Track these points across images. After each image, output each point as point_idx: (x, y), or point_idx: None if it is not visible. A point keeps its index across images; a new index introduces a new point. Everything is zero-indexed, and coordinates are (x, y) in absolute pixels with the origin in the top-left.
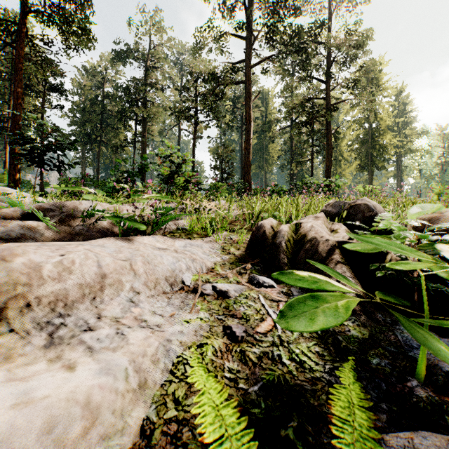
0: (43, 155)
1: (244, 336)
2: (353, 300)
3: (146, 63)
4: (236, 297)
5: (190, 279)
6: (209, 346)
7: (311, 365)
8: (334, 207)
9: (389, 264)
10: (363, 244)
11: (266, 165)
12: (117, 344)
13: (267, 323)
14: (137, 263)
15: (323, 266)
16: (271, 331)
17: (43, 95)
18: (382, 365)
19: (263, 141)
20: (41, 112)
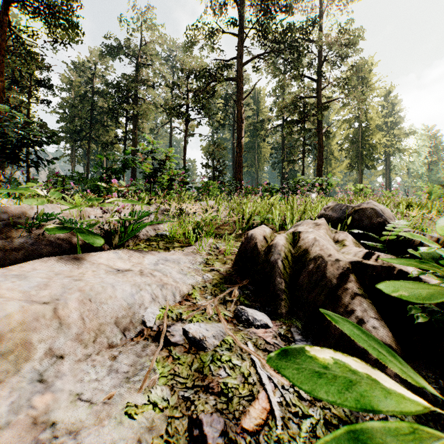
0: (20, 151)
1: None
2: None
3: (137, 59)
4: (216, 348)
5: (154, 317)
6: None
7: None
8: (335, 211)
9: None
10: (408, 284)
11: (258, 164)
12: None
13: (259, 404)
14: (68, 304)
15: (349, 324)
16: (266, 424)
17: (30, 90)
18: None
19: (255, 139)
20: (27, 108)
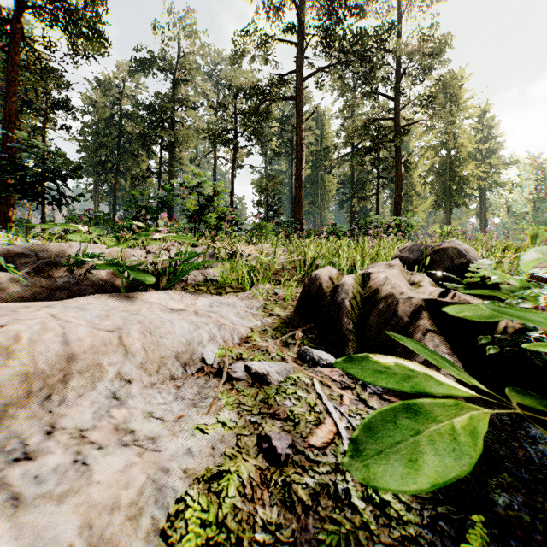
0: (39, 186)
1: (290, 454)
2: (479, 413)
3: (174, 75)
4: (280, 384)
5: (214, 355)
6: (232, 476)
7: (399, 511)
8: (412, 251)
9: (528, 344)
10: (474, 307)
11: (322, 201)
12: (70, 485)
13: (326, 428)
14: (131, 334)
15: (413, 342)
16: (333, 443)
17: (46, 113)
18: (514, 507)
19: (318, 171)
20: (42, 134)
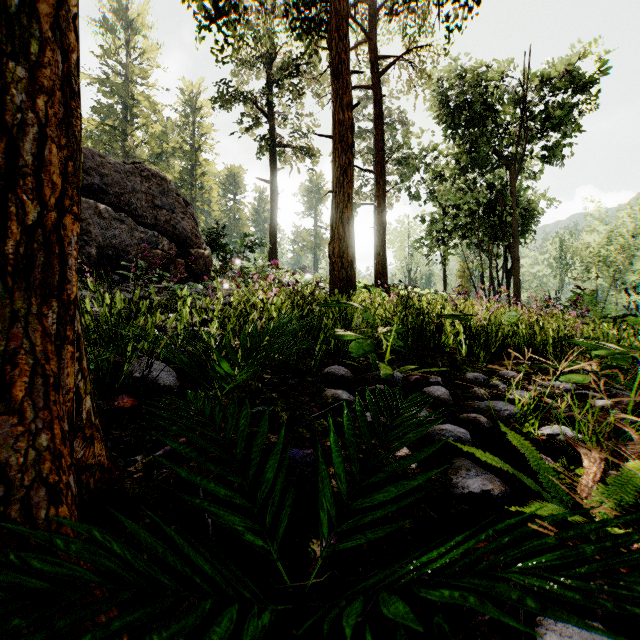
0: None
1: None
2: None
3: None
4: None
5: None
6: None
7: None
8: None
9: None
10: None
11: None
12: None
13: None
14: None
15: None
16: None
17: None
18: None
19: None
20: None
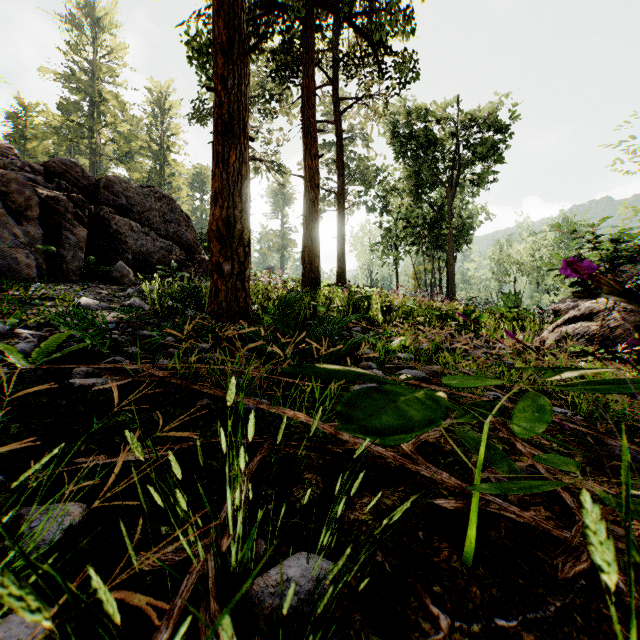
0: None
1: None
2: None
3: None
4: None
5: None
6: None
7: None
8: None
9: None
10: None
11: None
12: None
13: None
14: None
15: None
16: None
17: None
18: None
19: None
20: None
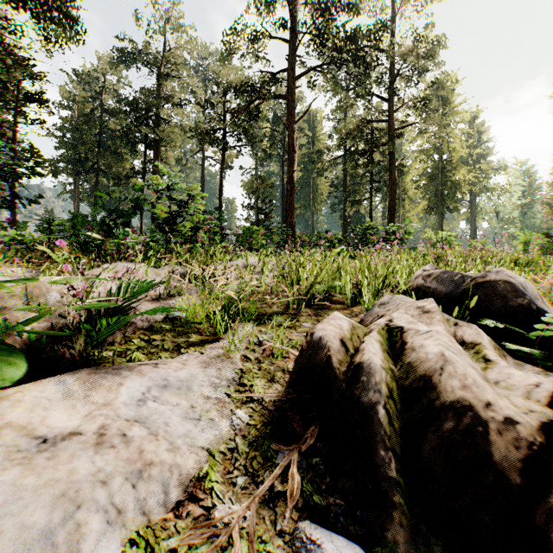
0: None
1: None
2: None
3: (160, 69)
4: None
5: None
6: None
7: None
8: (442, 282)
9: None
10: None
11: (314, 205)
12: None
13: None
14: None
15: None
16: None
17: (17, 106)
18: None
19: (310, 174)
20: (13, 129)
